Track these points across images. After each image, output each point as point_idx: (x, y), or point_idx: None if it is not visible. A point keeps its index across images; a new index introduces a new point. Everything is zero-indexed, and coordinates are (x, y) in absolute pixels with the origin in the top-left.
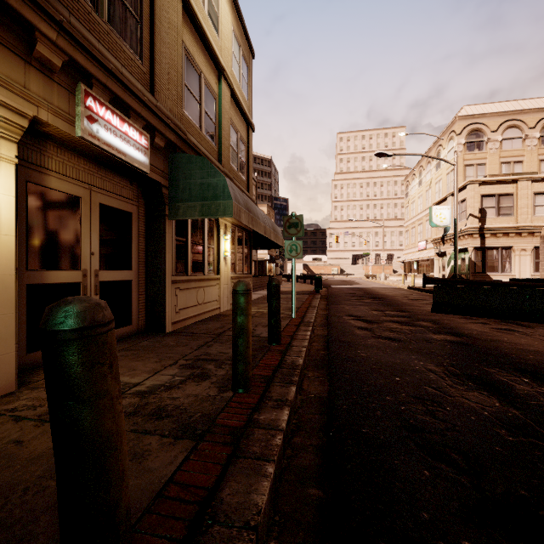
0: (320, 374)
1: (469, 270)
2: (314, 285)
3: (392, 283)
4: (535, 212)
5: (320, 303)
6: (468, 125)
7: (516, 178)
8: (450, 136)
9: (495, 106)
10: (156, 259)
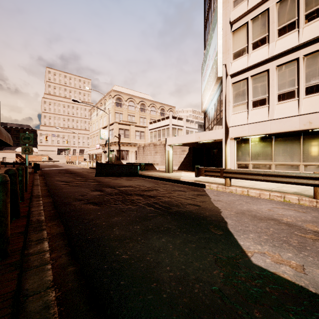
0: (48, 198)
1: (115, 159)
2: (34, 168)
3: (82, 166)
4: (136, 137)
5: (39, 178)
6: (116, 95)
7: (130, 124)
8: (110, 97)
9: (127, 90)
10: None
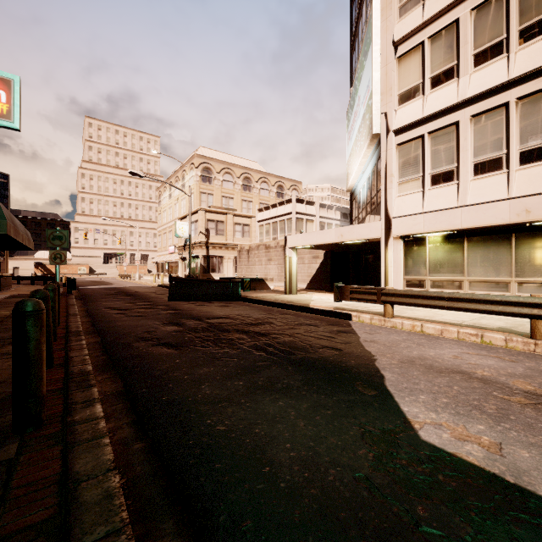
0: (94, 336)
1: (200, 271)
2: (68, 286)
3: (145, 282)
4: (235, 235)
5: (76, 303)
6: (203, 163)
7: (226, 212)
8: (192, 166)
9: (220, 155)
10: None
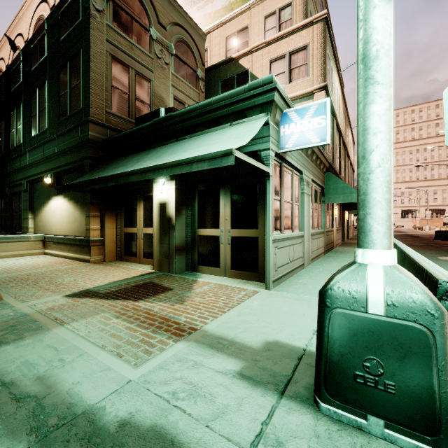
0: None
1: None
2: None
3: (432, 232)
4: None
5: None
6: None
7: None
8: None
9: None
10: (346, 223)
